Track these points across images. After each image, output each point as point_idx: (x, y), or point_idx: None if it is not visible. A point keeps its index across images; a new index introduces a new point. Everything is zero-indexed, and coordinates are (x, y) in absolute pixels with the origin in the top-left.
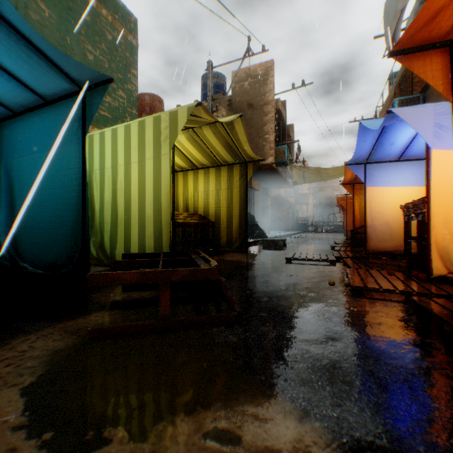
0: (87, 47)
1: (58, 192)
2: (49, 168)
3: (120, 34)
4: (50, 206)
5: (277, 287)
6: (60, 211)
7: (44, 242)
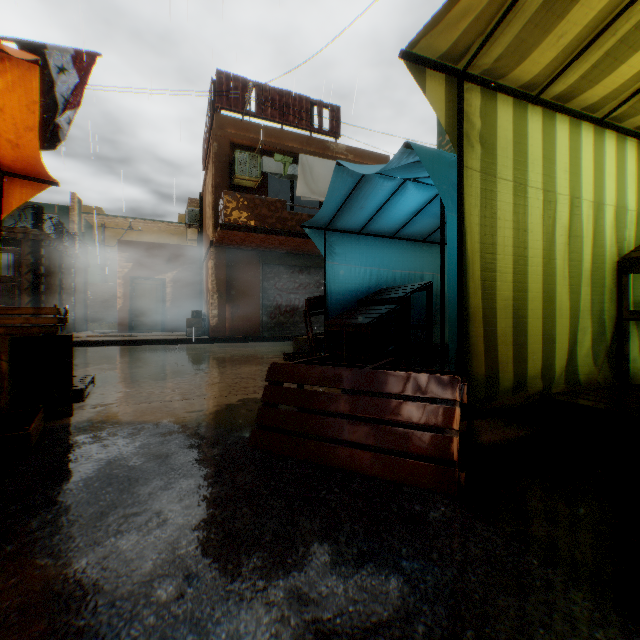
0: None
1: None
2: None
3: None
4: None
5: (327, 624)
6: None
7: None
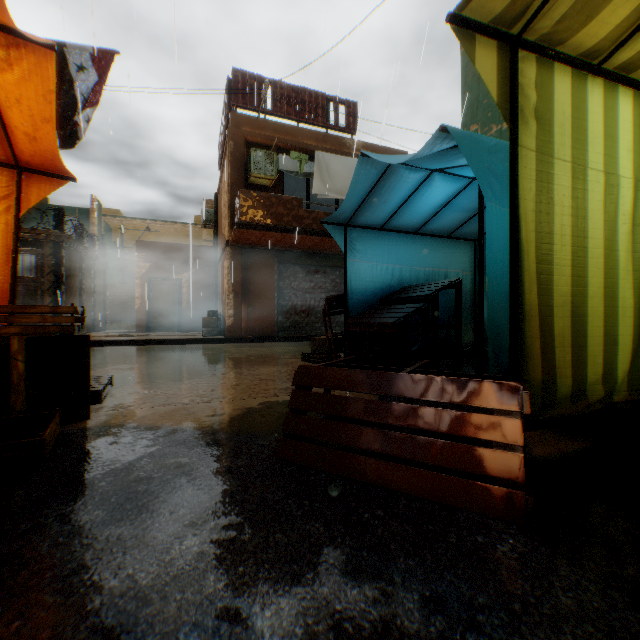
0: None
1: None
2: None
3: None
4: None
5: None
6: None
7: None
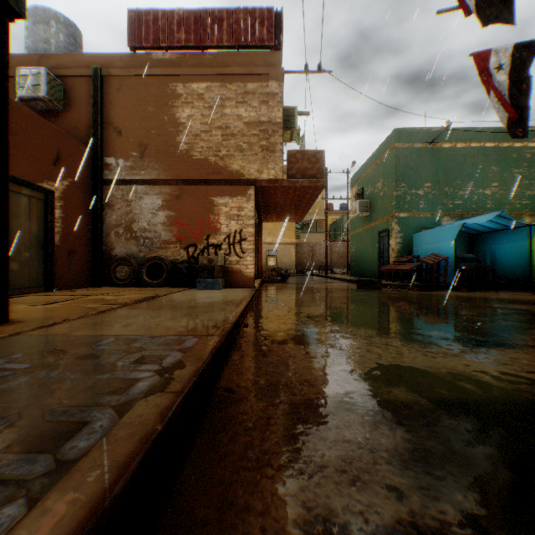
0: (512, 171)
1: (516, 257)
2: (512, 249)
3: (534, 147)
4: (512, 261)
5: None
6: (517, 263)
7: (510, 273)
